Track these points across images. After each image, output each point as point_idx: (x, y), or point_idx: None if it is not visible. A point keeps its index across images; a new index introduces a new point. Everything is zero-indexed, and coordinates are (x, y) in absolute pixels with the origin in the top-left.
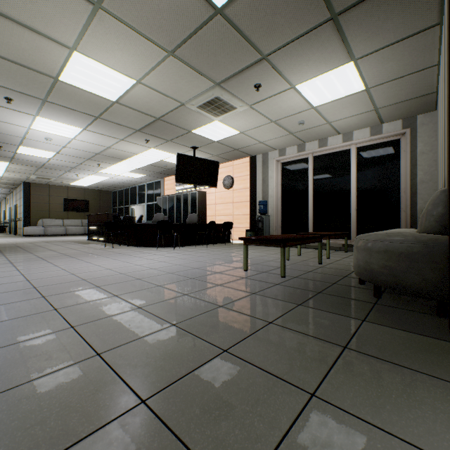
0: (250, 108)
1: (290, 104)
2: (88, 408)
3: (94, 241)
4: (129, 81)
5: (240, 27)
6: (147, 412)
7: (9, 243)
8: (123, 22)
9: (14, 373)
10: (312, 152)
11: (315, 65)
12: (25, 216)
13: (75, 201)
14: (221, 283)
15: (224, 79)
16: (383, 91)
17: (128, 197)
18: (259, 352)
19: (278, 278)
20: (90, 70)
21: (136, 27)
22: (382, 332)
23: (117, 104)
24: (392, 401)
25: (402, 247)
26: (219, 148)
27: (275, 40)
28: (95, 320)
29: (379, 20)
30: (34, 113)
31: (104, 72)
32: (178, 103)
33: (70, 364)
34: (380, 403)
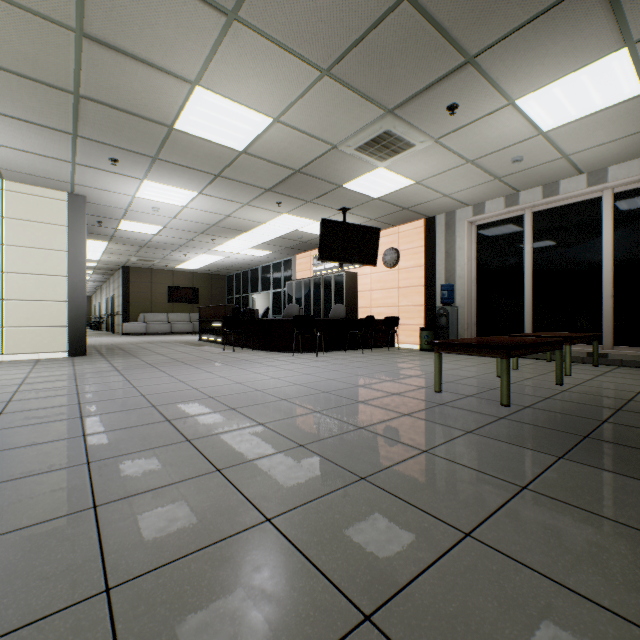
0: (436, 144)
1: (501, 131)
2: (284, 617)
3: (207, 342)
4: (264, 121)
5: (436, 16)
6: None
7: (109, 344)
8: (264, 35)
9: (162, 539)
10: (531, 206)
11: (555, 62)
12: (124, 310)
13: (182, 289)
14: (408, 412)
15: (401, 102)
16: None
17: (247, 283)
18: (530, 544)
19: (499, 408)
20: (214, 111)
21: (281, 40)
22: None
23: (244, 155)
24: None
25: None
26: (379, 208)
27: (492, 29)
28: (246, 461)
29: None
30: (141, 176)
31: (232, 111)
32: (328, 146)
33: (234, 532)
34: None
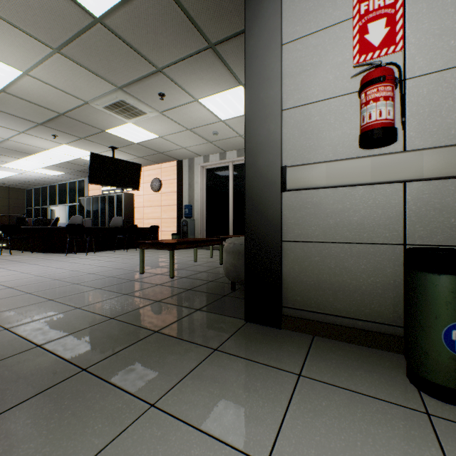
0: (162, 115)
1: (199, 115)
2: None
3: None
4: (14, 71)
5: (125, 38)
6: None
7: None
8: None
9: None
10: (232, 161)
11: (210, 84)
12: None
13: None
14: (102, 287)
15: (125, 84)
16: None
17: (46, 197)
18: (72, 343)
19: (166, 279)
20: None
21: (6, 18)
22: (202, 317)
23: (4, 93)
24: (147, 365)
25: (241, 248)
26: (142, 150)
27: (165, 56)
28: None
29: None
30: None
31: None
32: (82, 101)
33: None
34: (135, 368)
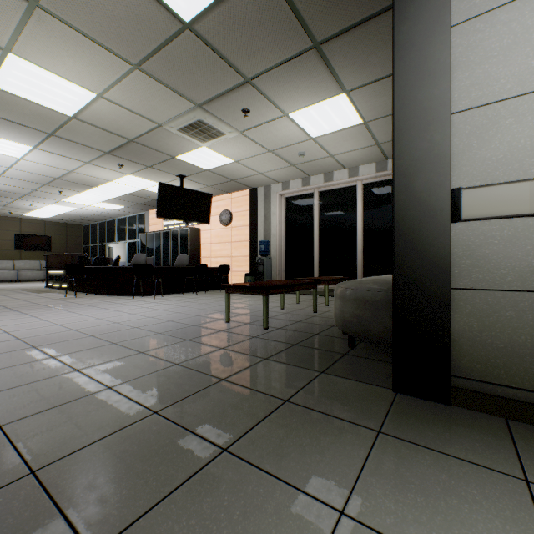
0: (242, 135)
1: (285, 133)
2: None
3: (54, 289)
4: (88, 95)
5: (215, 45)
6: (32, 482)
7: None
8: (70, 25)
9: None
10: (318, 187)
11: (306, 94)
12: None
13: (31, 237)
14: (191, 338)
15: (206, 100)
16: (382, 125)
17: (104, 233)
18: (192, 411)
19: (260, 330)
20: (33, 77)
21: (88, 33)
22: (333, 384)
23: (75, 120)
24: (300, 449)
25: (368, 295)
26: (212, 178)
27: (258, 63)
28: (13, 387)
29: (363, 53)
30: None
31: (53, 80)
32: (155, 124)
33: None
34: (287, 452)
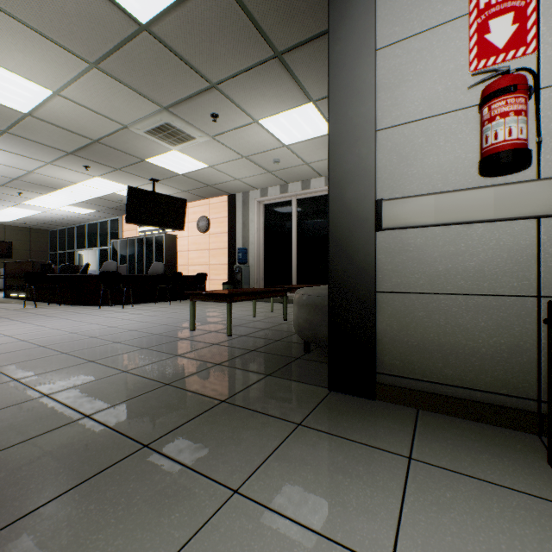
0: (213, 140)
1: (258, 139)
2: None
3: (13, 299)
4: (43, 91)
5: (175, 48)
6: None
7: None
8: (17, 18)
9: None
10: (295, 195)
11: (273, 101)
12: None
13: None
14: (148, 346)
15: (172, 103)
16: None
17: (73, 239)
18: (125, 414)
19: (223, 338)
20: None
21: (38, 28)
22: (275, 385)
23: (30, 117)
24: (219, 442)
25: (318, 301)
26: (187, 183)
27: (222, 69)
28: None
29: (325, 65)
30: None
31: (2, 75)
32: (120, 125)
33: None
34: (205, 445)
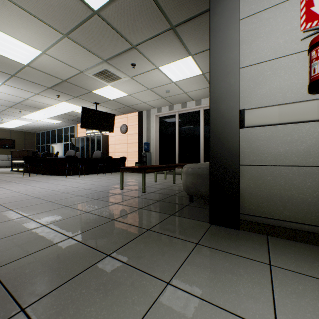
0: (132, 79)
1: (157, 78)
2: None
3: (16, 172)
4: (36, 51)
5: (113, 25)
6: None
7: None
8: (23, 8)
9: None
10: (178, 111)
11: (168, 56)
12: None
13: (2, 140)
14: (98, 198)
15: (109, 57)
16: None
17: (49, 138)
18: (92, 236)
19: (140, 193)
20: (0, 40)
21: (35, 14)
22: (177, 220)
23: (28, 67)
24: (151, 253)
25: (199, 171)
26: (115, 105)
27: (139, 37)
28: None
29: (200, 33)
30: None
31: (13, 42)
32: (78, 71)
33: None
34: (144, 255)
